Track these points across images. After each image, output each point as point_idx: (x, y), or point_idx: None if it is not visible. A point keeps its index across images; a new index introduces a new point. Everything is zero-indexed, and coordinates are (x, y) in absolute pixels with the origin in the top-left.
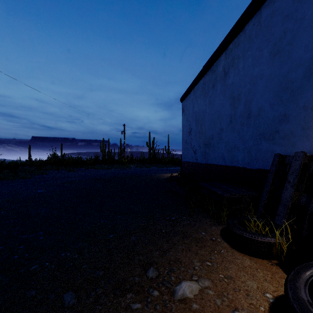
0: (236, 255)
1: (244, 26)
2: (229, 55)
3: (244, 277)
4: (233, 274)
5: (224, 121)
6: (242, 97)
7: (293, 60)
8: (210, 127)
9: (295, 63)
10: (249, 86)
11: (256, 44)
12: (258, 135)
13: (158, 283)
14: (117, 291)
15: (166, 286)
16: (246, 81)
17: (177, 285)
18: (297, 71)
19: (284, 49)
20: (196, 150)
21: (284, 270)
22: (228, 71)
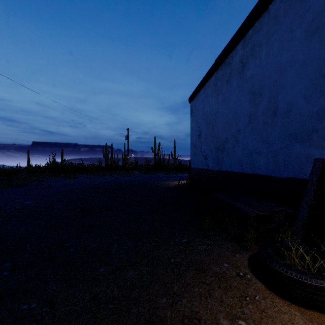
0: (278, 304)
1: (268, 5)
2: (247, 43)
3: None
4: None
5: (242, 120)
6: (266, 90)
7: None
8: (224, 128)
9: None
10: (275, 77)
11: (284, 25)
12: (287, 136)
13: None
14: None
15: None
16: (270, 71)
17: None
18: None
19: None
20: (207, 156)
21: None
22: (247, 62)
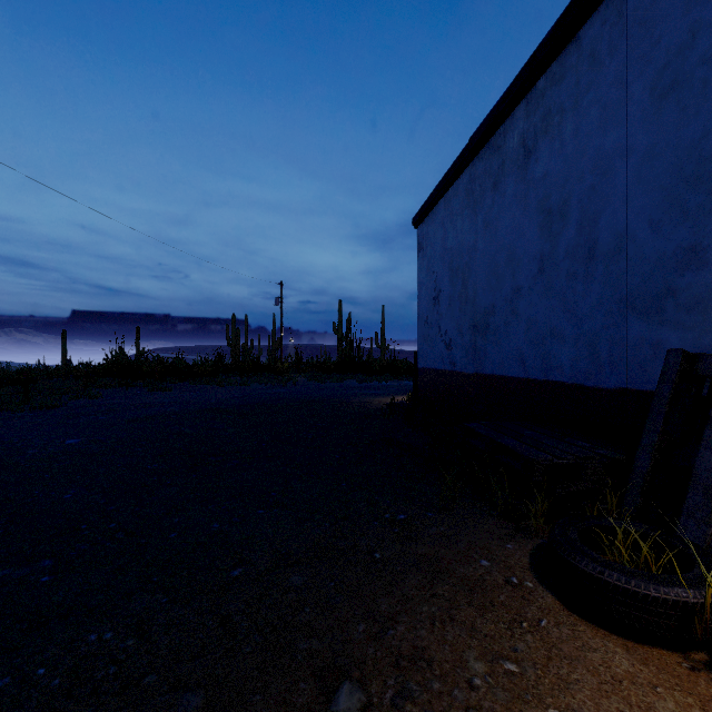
0: (584, 635)
1: (578, 30)
2: (536, 106)
3: None
4: (589, 707)
5: (524, 268)
6: (573, 207)
7: None
8: (487, 285)
9: None
10: (592, 179)
11: (610, 72)
12: (616, 303)
13: None
14: None
15: None
16: (582, 167)
17: None
18: None
19: (691, 76)
20: (451, 342)
21: None
22: (535, 146)
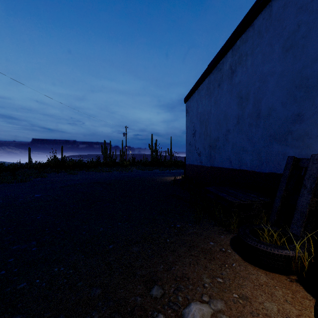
0: (250, 269)
1: (253, 21)
2: (236, 52)
3: (261, 297)
4: (249, 294)
5: (231, 121)
6: (251, 96)
7: (309, 55)
8: (216, 128)
9: (310, 58)
10: (259, 84)
11: (266, 39)
12: (268, 137)
13: (163, 305)
14: (116, 316)
15: (173, 309)
16: (255, 79)
17: (186, 308)
18: (312, 67)
19: (298, 43)
20: (200, 153)
21: (305, 288)
22: (235, 69)
